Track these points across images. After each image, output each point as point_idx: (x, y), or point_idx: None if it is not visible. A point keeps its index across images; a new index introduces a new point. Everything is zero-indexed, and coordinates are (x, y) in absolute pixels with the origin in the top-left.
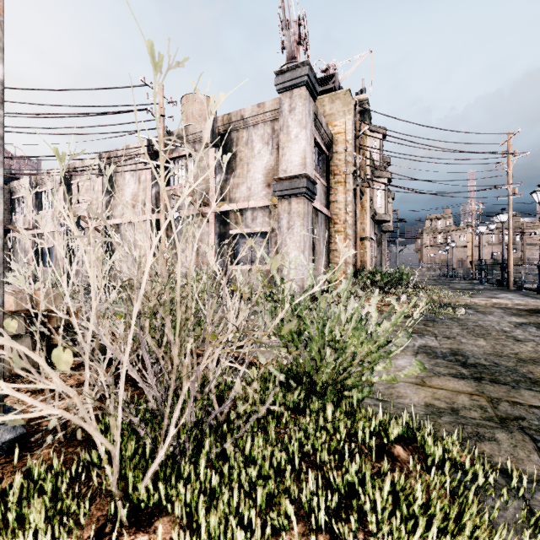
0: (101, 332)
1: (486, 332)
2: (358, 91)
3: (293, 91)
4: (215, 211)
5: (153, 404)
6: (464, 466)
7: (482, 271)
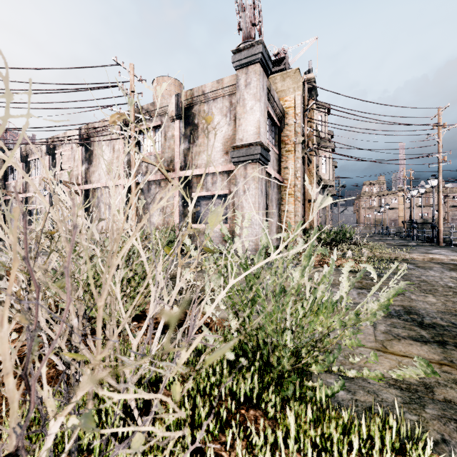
0: None
1: (432, 288)
2: (306, 71)
3: (248, 68)
4: (179, 176)
5: None
6: None
7: (413, 229)
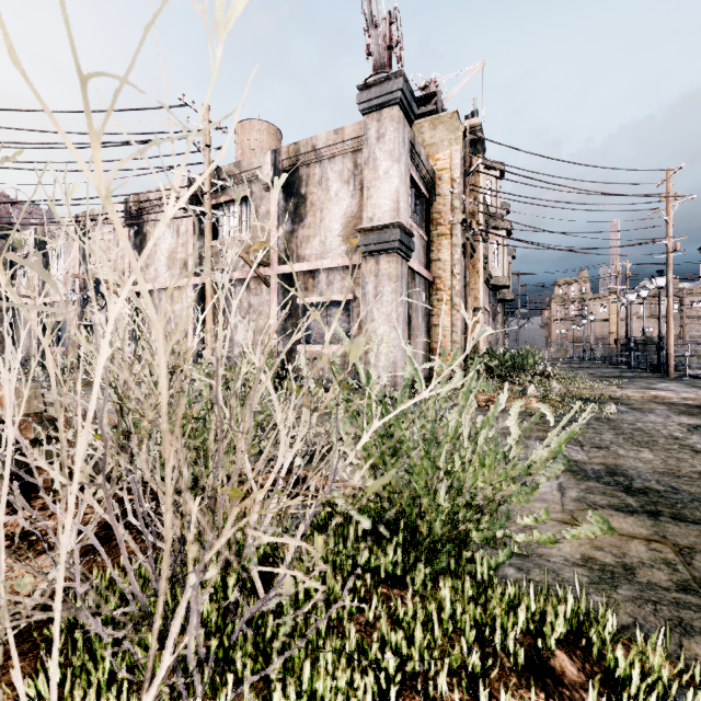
0: (41, 477)
1: (650, 440)
2: (468, 114)
3: (382, 112)
4: (278, 273)
5: (134, 609)
6: (672, 688)
7: (631, 352)
